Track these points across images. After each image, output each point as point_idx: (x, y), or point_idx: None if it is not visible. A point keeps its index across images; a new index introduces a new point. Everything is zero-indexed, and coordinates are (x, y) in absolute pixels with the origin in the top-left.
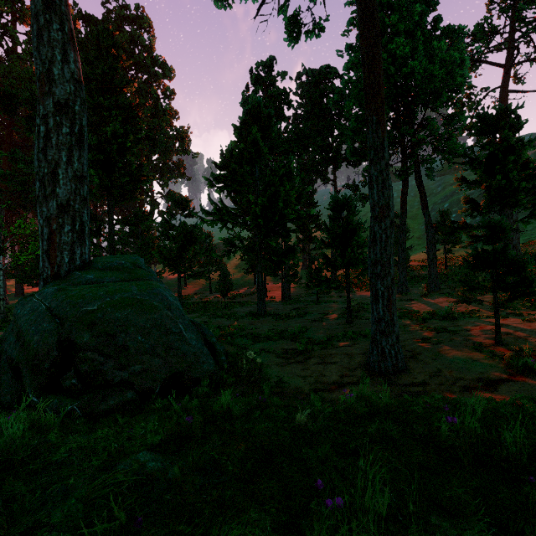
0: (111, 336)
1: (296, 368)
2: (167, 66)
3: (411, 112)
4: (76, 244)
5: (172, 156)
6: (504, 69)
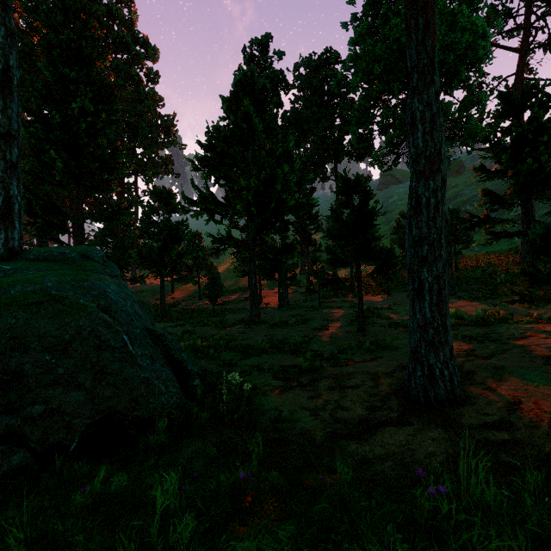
0: None
1: (300, 395)
2: (150, 45)
3: None
4: None
5: (158, 150)
6: (520, 54)
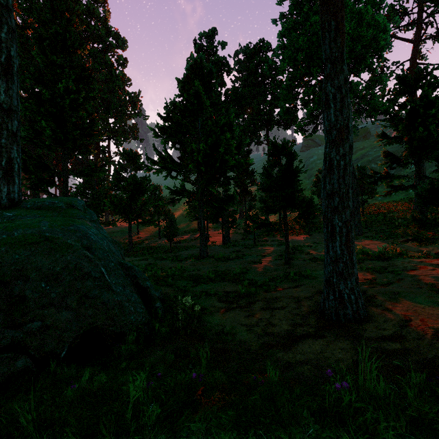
0: (4, 283)
1: (239, 314)
2: (120, 37)
3: None
4: (2, 181)
5: (126, 120)
6: (413, 44)
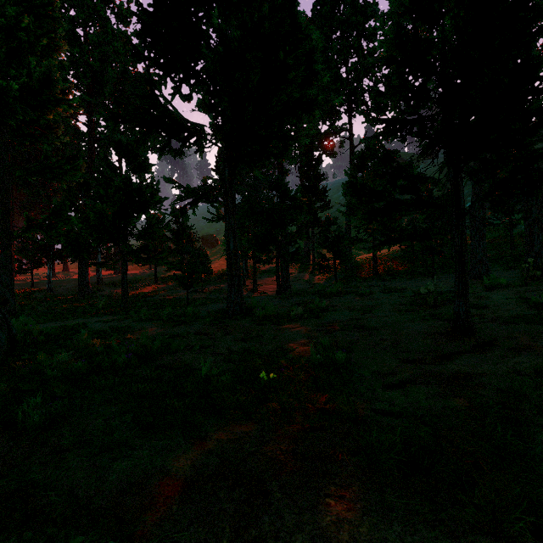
0: None
1: None
2: None
3: None
4: None
5: None
6: None
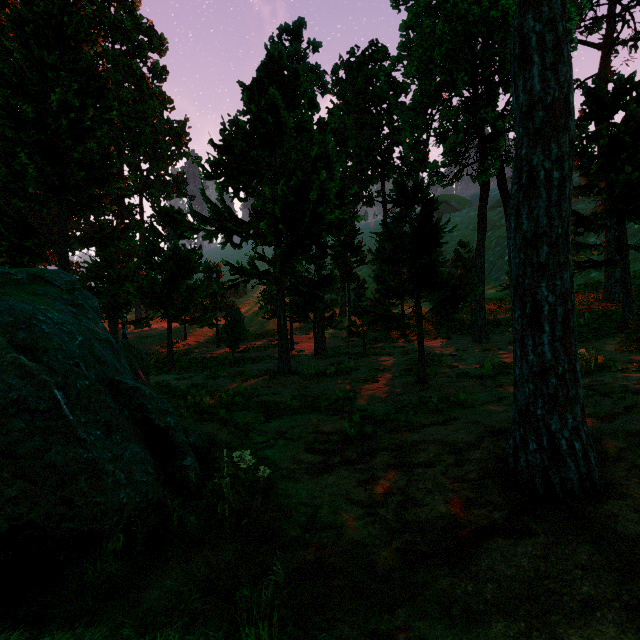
0: None
1: (346, 478)
2: (155, 34)
3: (494, 89)
4: None
5: (168, 166)
6: (602, 50)
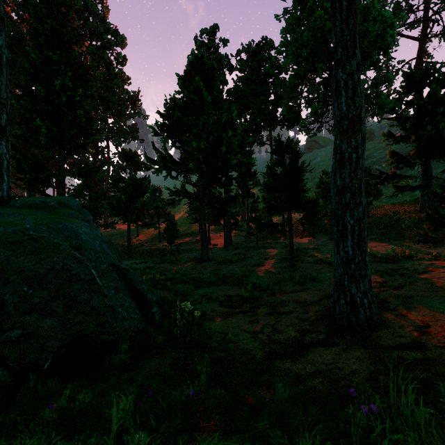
0: None
1: (242, 320)
2: (119, 34)
3: None
4: None
5: (126, 120)
6: (419, 42)
